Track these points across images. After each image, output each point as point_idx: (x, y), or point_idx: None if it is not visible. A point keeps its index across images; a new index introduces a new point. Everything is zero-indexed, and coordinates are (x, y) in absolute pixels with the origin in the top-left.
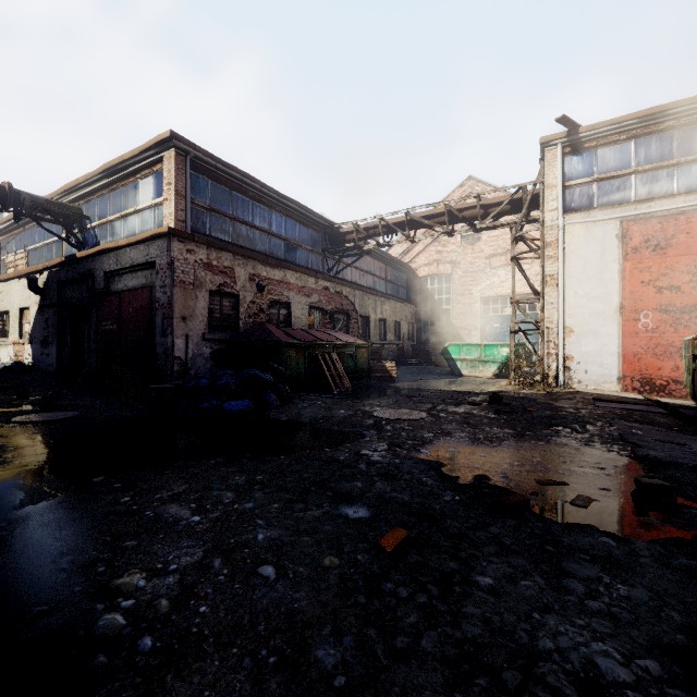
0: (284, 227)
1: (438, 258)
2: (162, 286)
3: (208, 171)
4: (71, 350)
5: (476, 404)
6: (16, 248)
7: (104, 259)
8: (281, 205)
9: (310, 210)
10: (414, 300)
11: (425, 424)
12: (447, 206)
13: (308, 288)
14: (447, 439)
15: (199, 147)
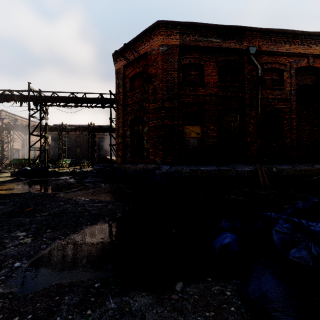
0: None
1: None
2: None
3: None
4: None
5: None
6: None
7: None
8: None
9: None
10: None
11: None
12: None
13: None
14: None
15: None
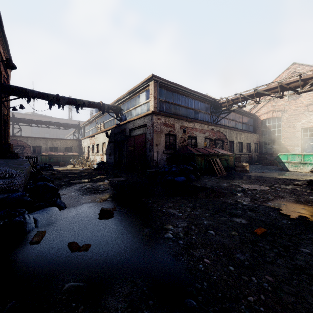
0: (193, 104)
1: (272, 109)
2: (149, 133)
3: (164, 86)
4: (118, 157)
5: (298, 185)
6: (101, 122)
7: (129, 124)
8: (192, 95)
9: (205, 95)
10: (258, 131)
11: (268, 192)
12: (279, 83)
13: (204, 129)
14: (281, 199)
15: (162, 78)
